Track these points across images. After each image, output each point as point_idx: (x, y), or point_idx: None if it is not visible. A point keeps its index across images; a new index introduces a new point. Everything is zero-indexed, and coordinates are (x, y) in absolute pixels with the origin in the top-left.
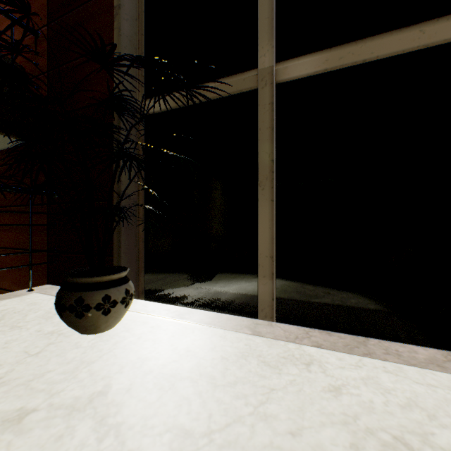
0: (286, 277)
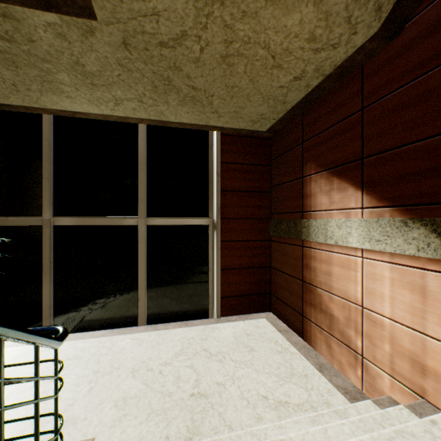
0: (59, 314)
